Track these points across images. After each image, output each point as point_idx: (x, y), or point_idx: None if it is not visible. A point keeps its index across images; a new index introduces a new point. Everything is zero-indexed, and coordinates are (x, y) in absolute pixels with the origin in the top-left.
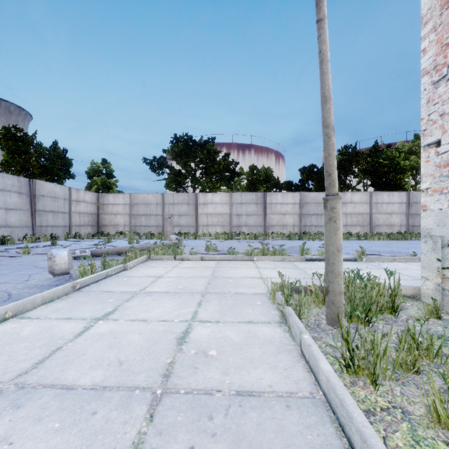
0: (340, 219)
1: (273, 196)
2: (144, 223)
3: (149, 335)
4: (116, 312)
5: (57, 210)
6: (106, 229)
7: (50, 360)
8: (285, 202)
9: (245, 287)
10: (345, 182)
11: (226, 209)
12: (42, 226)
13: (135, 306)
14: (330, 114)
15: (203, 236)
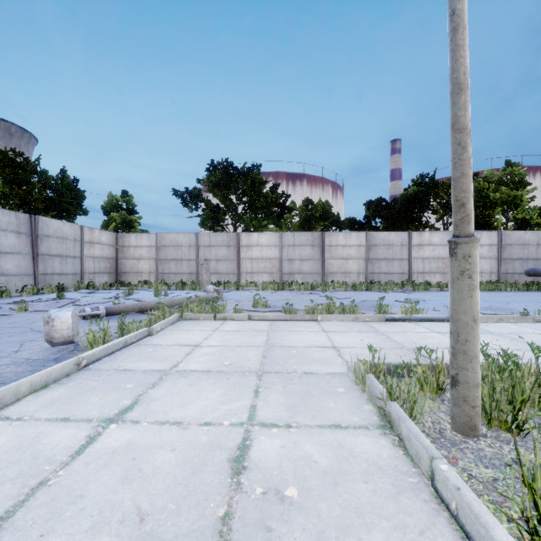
0: (478, 273)
1: (334, 237)
2: (173, 270)
3: (186, 454)
4: (136, 407)
5: (65, 253)
6: (127, 277)
7: (25, 510)
8: (348, 244)
9: (315, 362)
10: (421, 220)
11: (276, 252)
12: (46, 274)
13: (163, 396)
14: (467, 111)
15: (246, 286)
